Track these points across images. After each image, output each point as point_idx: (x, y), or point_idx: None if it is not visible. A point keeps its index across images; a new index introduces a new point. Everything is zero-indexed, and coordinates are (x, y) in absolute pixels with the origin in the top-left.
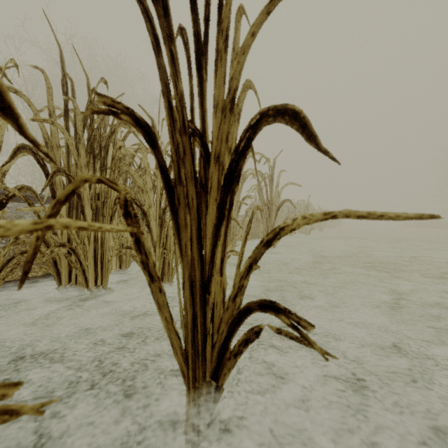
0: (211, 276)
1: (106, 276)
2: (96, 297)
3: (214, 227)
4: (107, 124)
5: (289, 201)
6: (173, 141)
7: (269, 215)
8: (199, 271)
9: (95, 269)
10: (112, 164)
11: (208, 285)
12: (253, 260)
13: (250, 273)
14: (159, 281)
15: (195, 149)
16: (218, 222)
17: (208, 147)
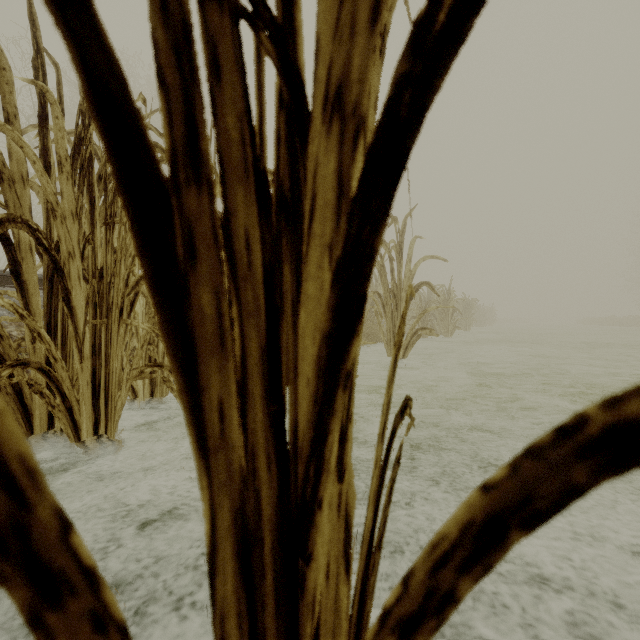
0: (314, 504)
1: (112, 418)
2: (96, 455)
3: (324, 344)
4: None
5: (428, 284)
6: (165, 5)
7: (396, 307)
8: (274, 489)
9: (95, 405)
10: (122, 211)
11: (304, 530)
12: (508, 502)
13: (495, 558)
14: (94, 583)
15: (264, 107)
16: (339, 328)
17: (304, 84)
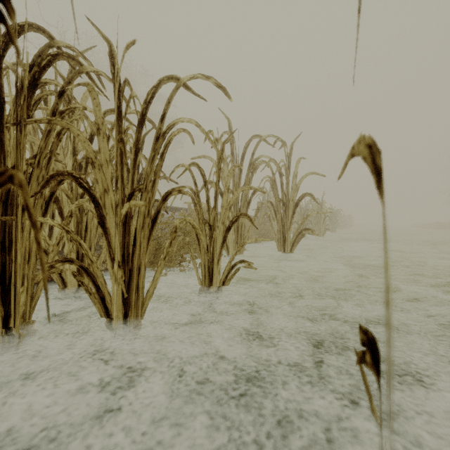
0: None
1: (18, 312)
2: (7, 347)
3: None
4: (59, 74)
5: (310, 195)
6: None
7: (285, 212)
8: None
9: (5, 299)
10: (24, 107)
11: None
12: None
13: None
14: None
15: None
16: None
17: None
